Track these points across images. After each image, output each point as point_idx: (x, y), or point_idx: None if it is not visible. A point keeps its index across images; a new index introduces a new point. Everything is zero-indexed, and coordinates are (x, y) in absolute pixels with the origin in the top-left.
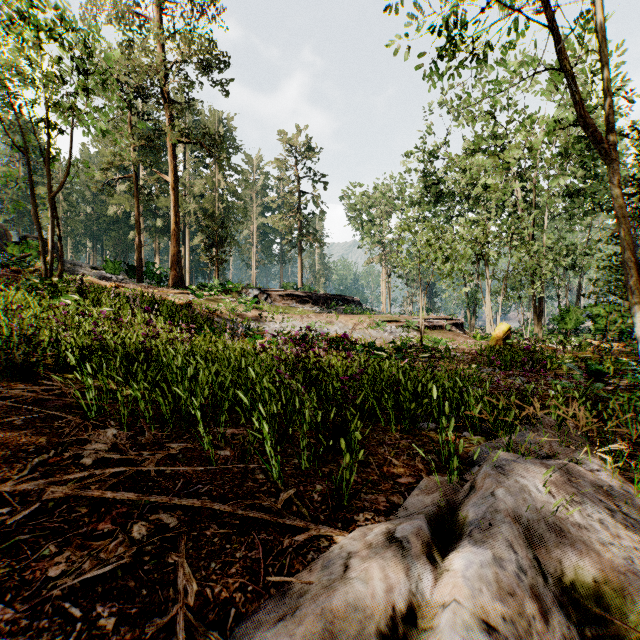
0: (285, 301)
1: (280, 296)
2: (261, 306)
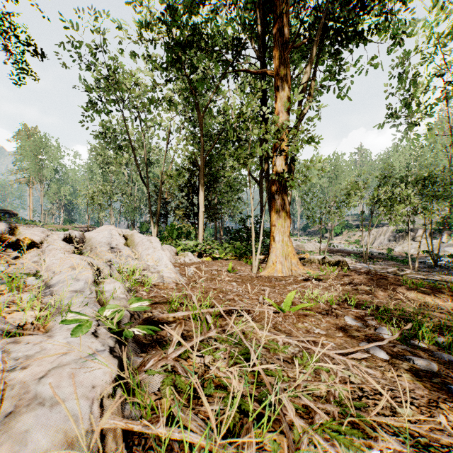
0: None
1: None
2: None
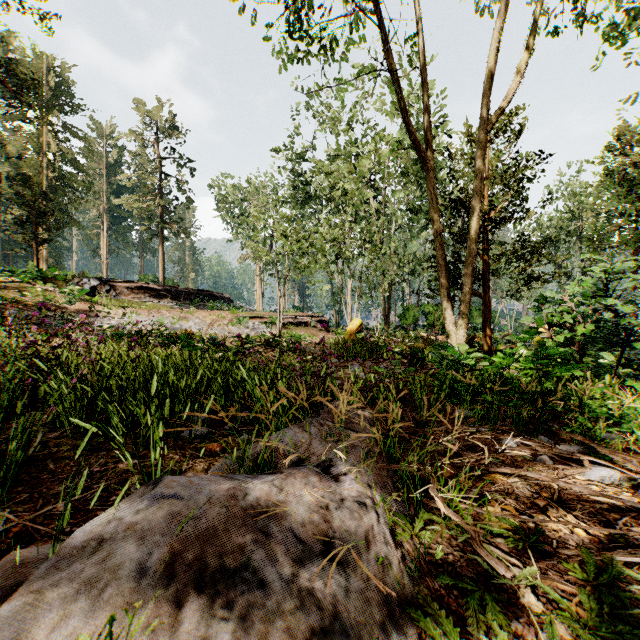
0: (135, 294)
1: (128, 288)
2: (96, 299)
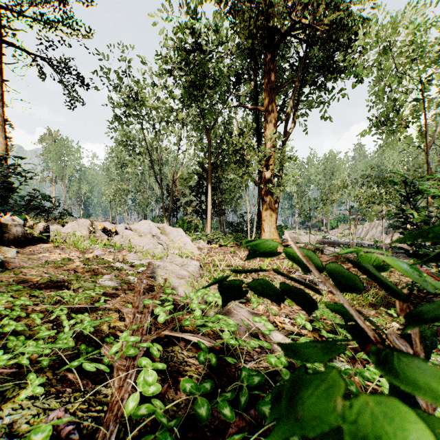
0: None
1: None
2: None
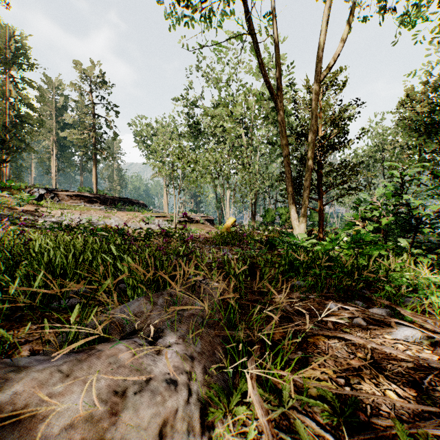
0: (73, 200)
1: (68, 196)
2: (42, 203)
